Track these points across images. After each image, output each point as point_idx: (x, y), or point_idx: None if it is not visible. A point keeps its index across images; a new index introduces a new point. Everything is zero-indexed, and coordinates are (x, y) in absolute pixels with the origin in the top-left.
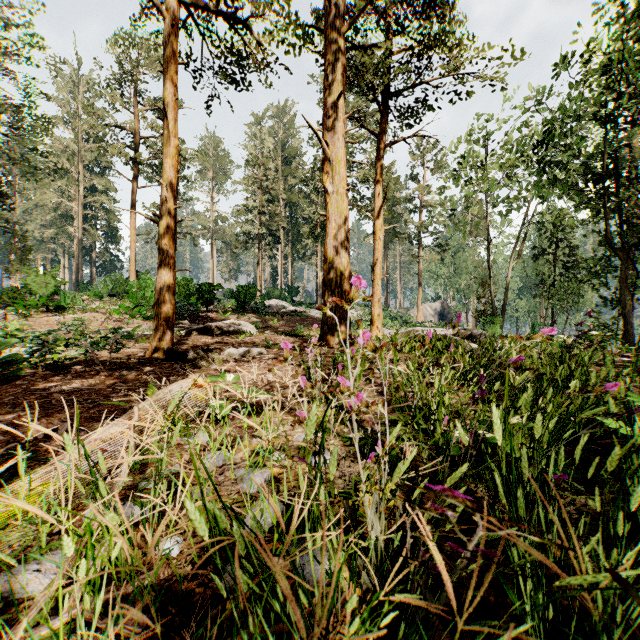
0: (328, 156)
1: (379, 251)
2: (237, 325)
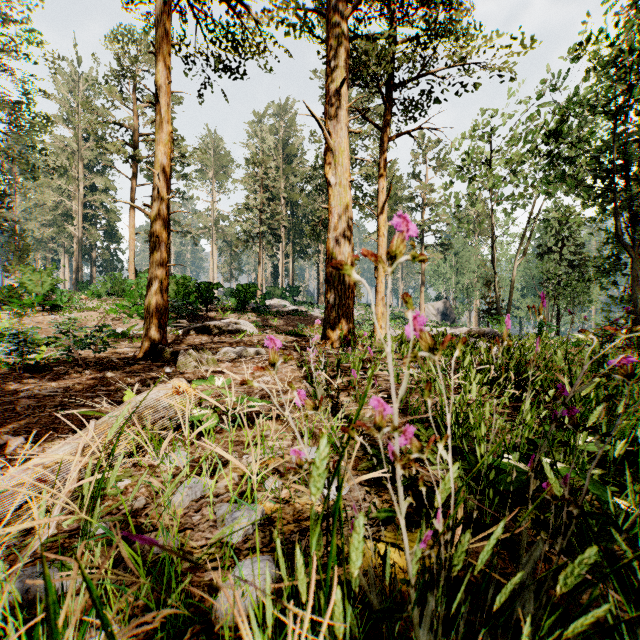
0: (330, 146)
1: (383, 248)
2: (236, 324)
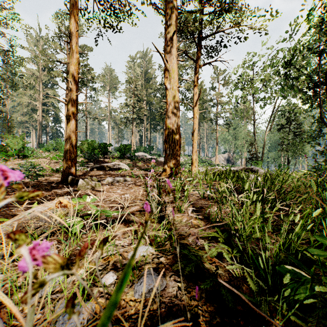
0: (167, 68)
1: (196, 124)
2: (118, 165)
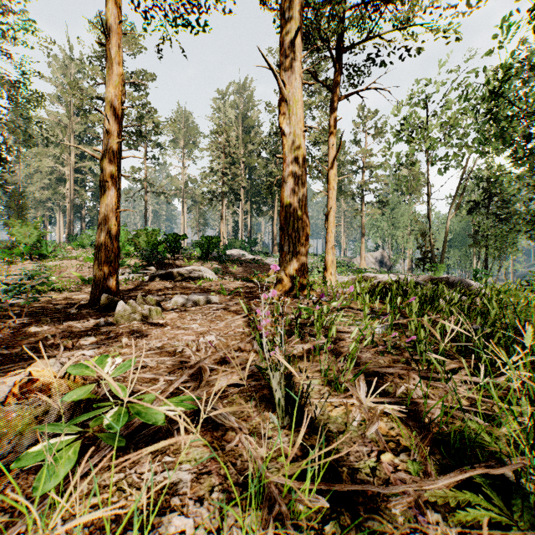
0: (285, 96)
1: (333, 200)
2: (197, 271)
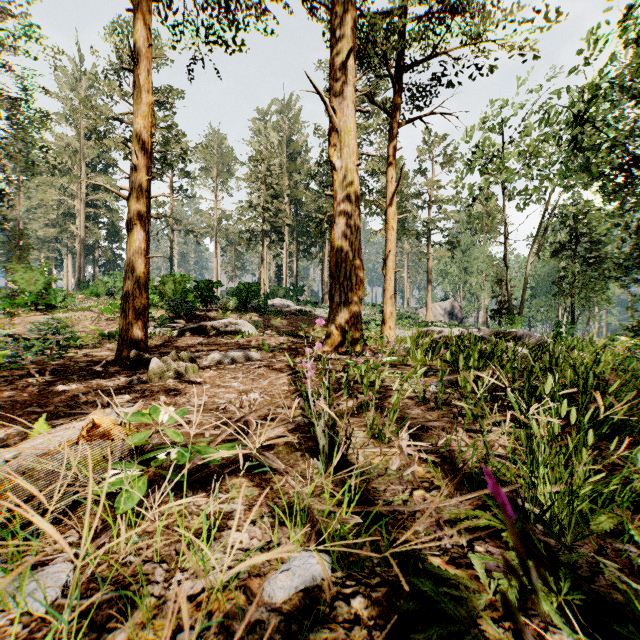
0: (335, 125)
1: (392, 242)
2: (235, 324)
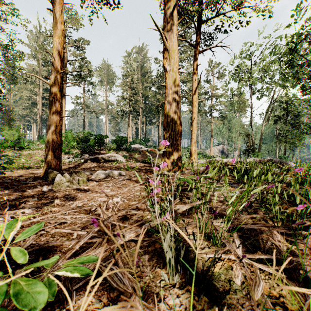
0: (166, 47)
1: (195, 113)
2: (113, 156)
